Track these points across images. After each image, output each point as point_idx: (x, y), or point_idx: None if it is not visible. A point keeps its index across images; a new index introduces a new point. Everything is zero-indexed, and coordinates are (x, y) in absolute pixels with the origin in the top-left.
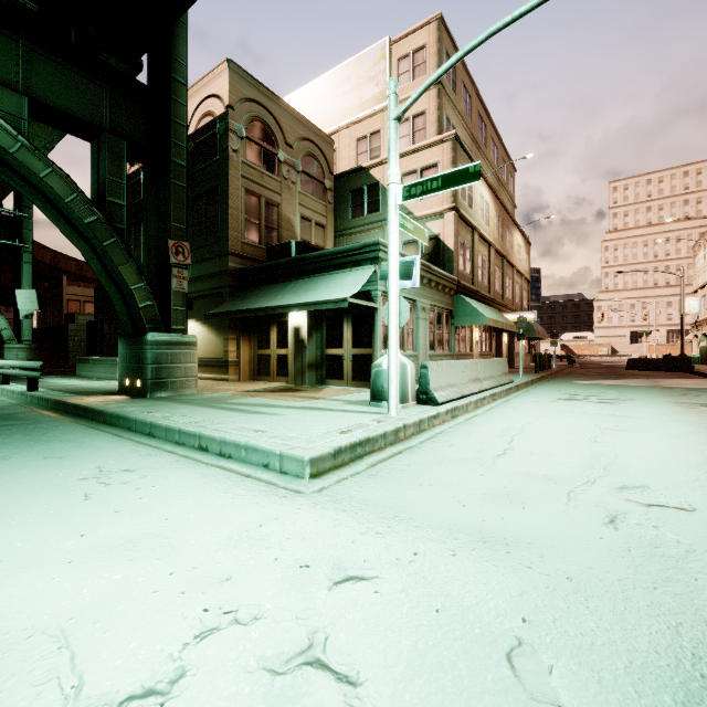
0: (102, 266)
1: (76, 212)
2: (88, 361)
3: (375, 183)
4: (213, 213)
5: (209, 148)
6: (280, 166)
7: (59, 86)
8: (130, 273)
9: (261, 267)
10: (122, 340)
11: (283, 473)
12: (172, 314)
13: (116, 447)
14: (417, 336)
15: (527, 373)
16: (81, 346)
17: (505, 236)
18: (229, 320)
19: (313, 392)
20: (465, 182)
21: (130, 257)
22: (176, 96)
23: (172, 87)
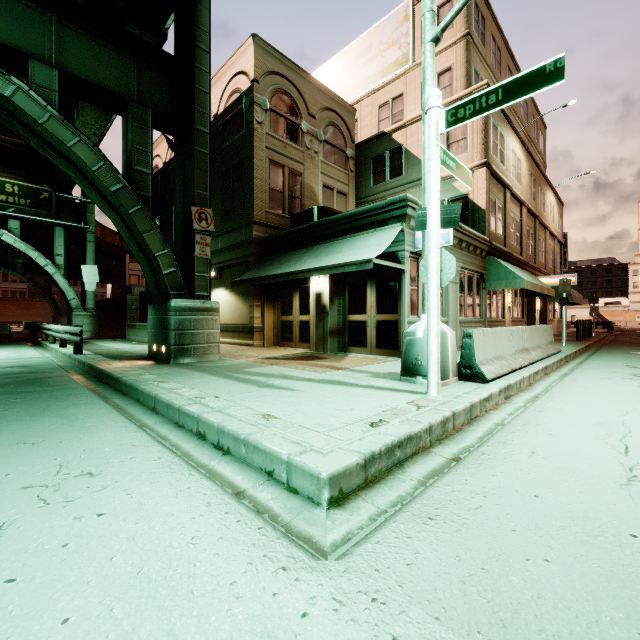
0: (130, 235)
1: (103, 180)
2: (135, 327)
3: (397, 147)
4: (240, 185)
5: (236, 124)
6: (302, 136)
7: (89, 60)
8: (155, 240)
9: (283, 234)
10: (150, 307)
11: (291, 490)
12: (196, 280)
13: (103, 430)
14: (446, 301)
15: (568, 342)
16: (136, 313)
17: (537, 196)
18: (254, 288)
19: (334, 361)
20: (540, 87)
21: (155, 225)
22: (199, 64)
23: (196, 55)
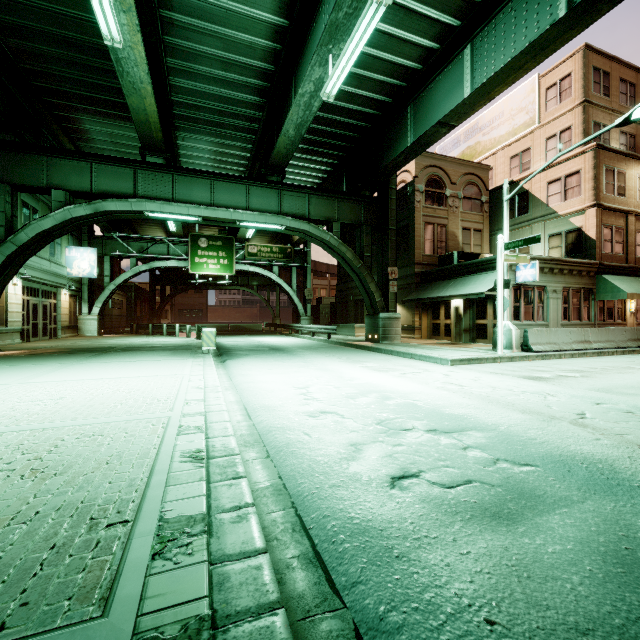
0: (361, 284)
1: (355, 264)
2: (339, 326)
3: (523, 192)
4: (405, 240)
5: (403, 202)
6: (447, 200)
7: (347, 211)
8: (373, 286)
9: (434, 271)
10: (367, 317)
11: (441, 364)
12: (389, 303)
13: (384, 355)
14: (547, 311)
15: None
16: (325, 317)
17: None
18: (415, 303)
19: (464, 345)
20: (534, 243)
21: (373, 279)
22: (391, 196)
23: (389, 193)
